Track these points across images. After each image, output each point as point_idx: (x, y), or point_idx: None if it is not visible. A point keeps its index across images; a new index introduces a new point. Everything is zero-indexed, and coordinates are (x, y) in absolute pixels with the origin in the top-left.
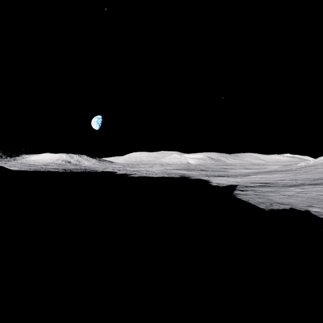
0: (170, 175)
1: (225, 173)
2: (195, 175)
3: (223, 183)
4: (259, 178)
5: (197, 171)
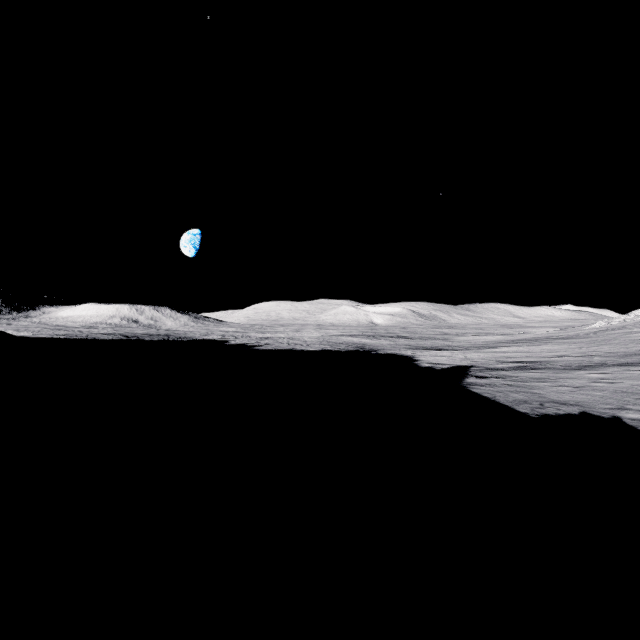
0: (337, 347)
1: (445, 344)
2: (385, 347)
3: (443, 362)
4: (513, 352)
5: (389, 339)
